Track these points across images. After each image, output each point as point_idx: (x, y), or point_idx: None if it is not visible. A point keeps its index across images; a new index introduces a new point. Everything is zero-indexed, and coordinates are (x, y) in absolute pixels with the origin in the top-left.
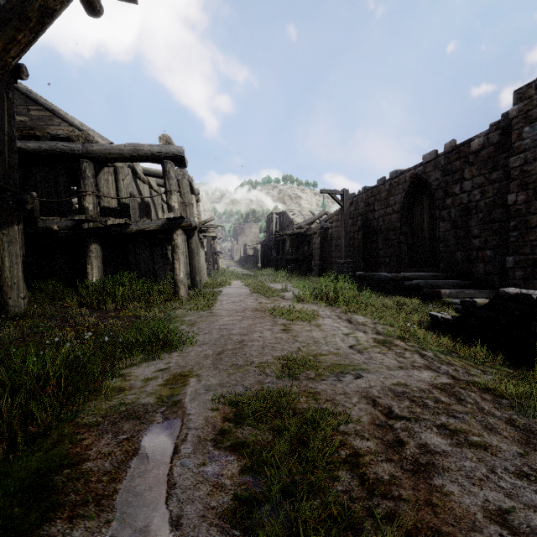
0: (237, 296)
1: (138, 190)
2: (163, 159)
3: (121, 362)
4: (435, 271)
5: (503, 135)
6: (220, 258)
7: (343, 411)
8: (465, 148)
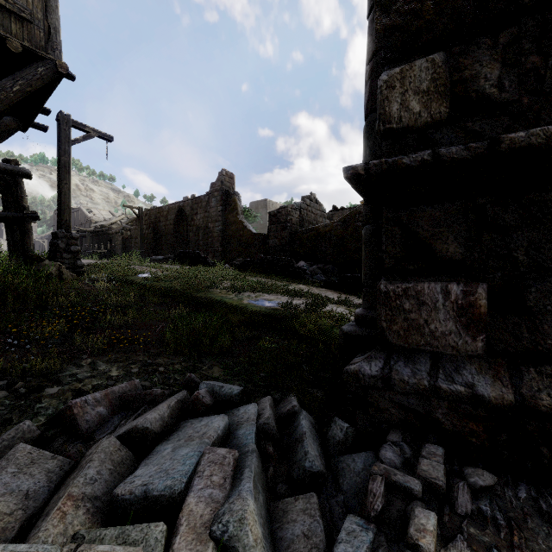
0: None
1: None
2: (15, 175)
3: None
4: None
5: (209, 199)
6: None
7: None
8: (198, 200)
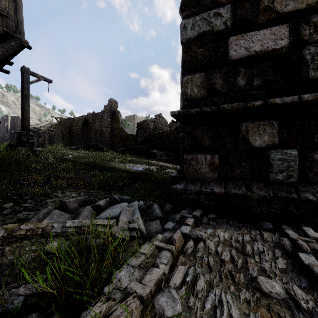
0: None
1: None
2: None
3: None
4: None
5: (103, 114)
6: None
7: None
8: (96, 115)
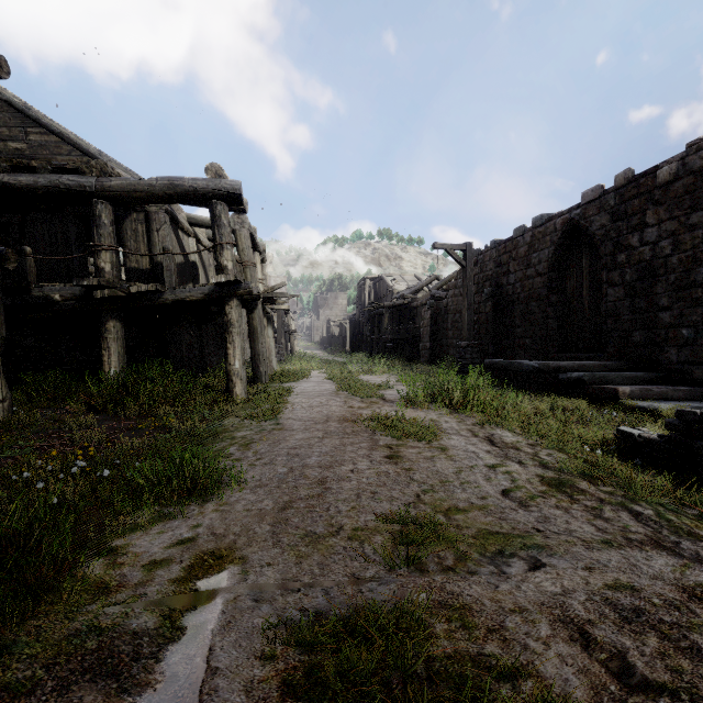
0: (317, 396)
1: (181, 245)
2: (211, 198)
3: (118, 521)
4: (601, 358)
5: None
6: (295, 338)
7: (530, 667)
8: (647, 180)
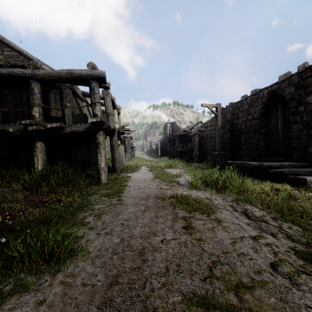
0: (143, 182)
1: (78, 105)
2: (89, 79)
3: None
4: (289, 160)
5: None
6: (135, 150)
7: None
8: None
